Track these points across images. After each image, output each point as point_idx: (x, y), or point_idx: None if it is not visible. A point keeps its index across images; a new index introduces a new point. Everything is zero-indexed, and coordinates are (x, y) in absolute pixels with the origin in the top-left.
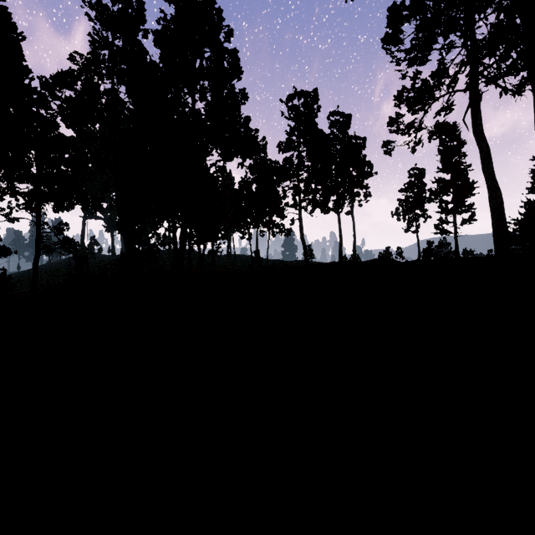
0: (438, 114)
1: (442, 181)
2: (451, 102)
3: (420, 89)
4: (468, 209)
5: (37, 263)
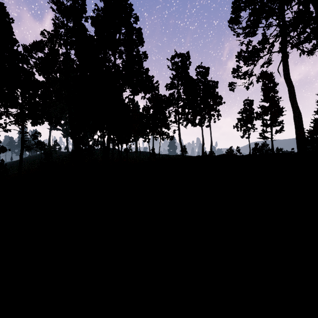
0: (262, 66)
1: (264, 107)
2: (270, 59)
3: (251, 51)
4: (279, 124)
5: (21, 156)
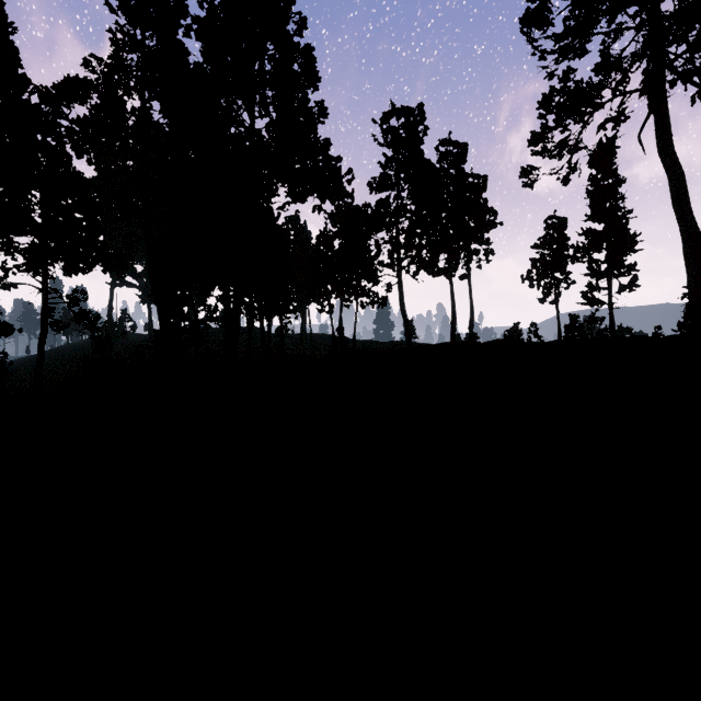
0: (602, 127)
1: (592, 233)
2: (623, 109)
3: (577, 90)
4: (628, 271)
5: (43, 345)
